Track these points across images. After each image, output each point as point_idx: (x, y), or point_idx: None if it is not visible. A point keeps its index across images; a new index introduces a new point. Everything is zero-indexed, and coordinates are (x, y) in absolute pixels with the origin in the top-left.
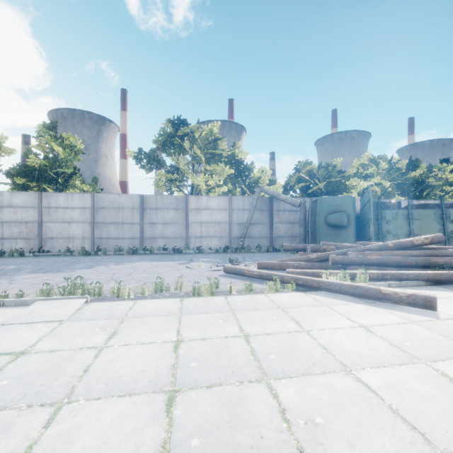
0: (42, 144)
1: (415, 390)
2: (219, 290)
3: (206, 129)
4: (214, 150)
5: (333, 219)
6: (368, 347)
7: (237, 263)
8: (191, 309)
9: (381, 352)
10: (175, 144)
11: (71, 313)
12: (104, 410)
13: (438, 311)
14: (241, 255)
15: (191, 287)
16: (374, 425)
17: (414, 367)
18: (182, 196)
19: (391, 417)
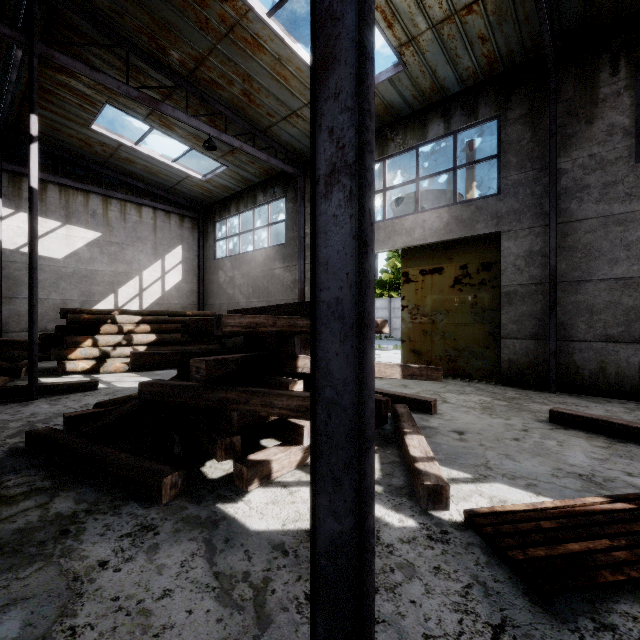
0: (390, 263)
1: None
2: None
3: None
4: None
5: None
6: None
7: None
8: None
9: None
10: None
11: None
12: None
13: None
14: None
15: None
16: None
17: None
18: None
19: None
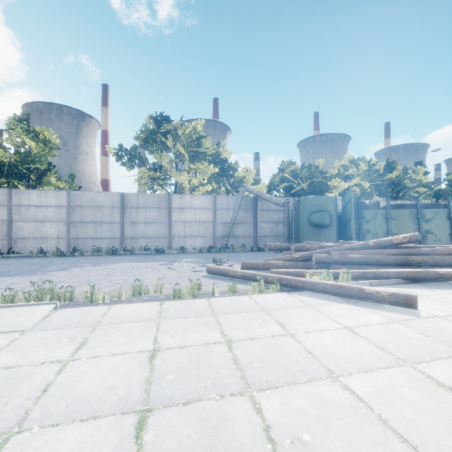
0: (13, 137)
1: (403, 396)
2: (202, 292)
3: (190, 126)
4: (197, 148)
5: (315, 218)
6: (354, 350)
7: (221, 263)
8: (171, 314)
9: (367, 355)
10: (157, 141)
11: (36, 322)
12: (61, 440)
13: (418, 309)
14: (225, 254)
15: (172, 289)
16: (364, 440)
17: (400, 370)
18: (164, 194)
19: (381, 429)
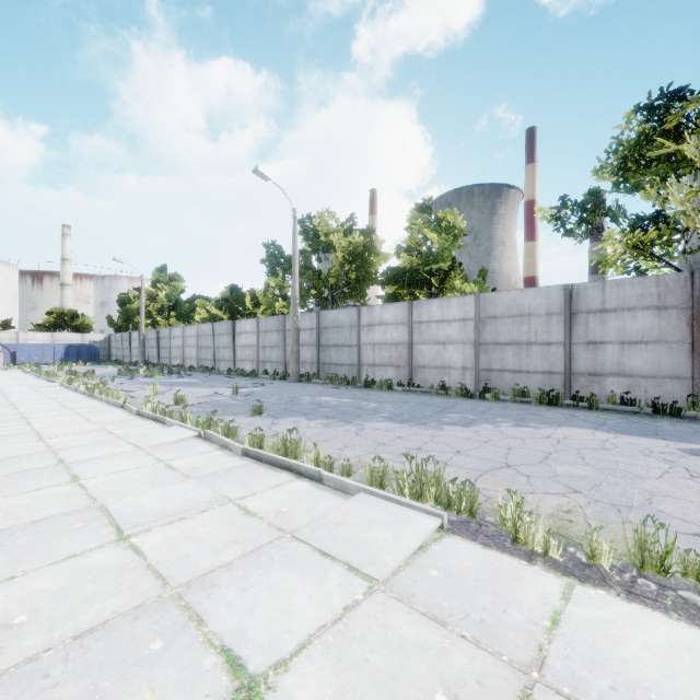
0: (414, 234)
1: None
2: None
3: None
4: None
5: None
6: None
7: None
8: None
9: None
10: (651, 159)
11: (399, 561)
12: None
13: None
14: None
15: None
16: None
17: None
18: (677, 274)
19: None
